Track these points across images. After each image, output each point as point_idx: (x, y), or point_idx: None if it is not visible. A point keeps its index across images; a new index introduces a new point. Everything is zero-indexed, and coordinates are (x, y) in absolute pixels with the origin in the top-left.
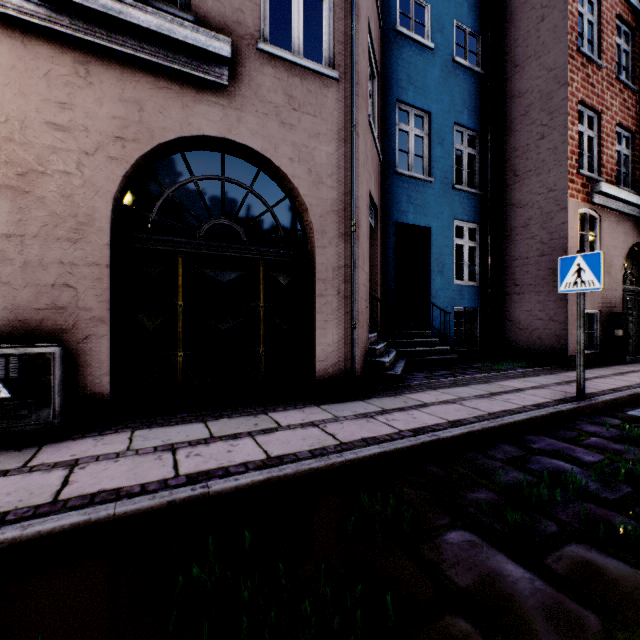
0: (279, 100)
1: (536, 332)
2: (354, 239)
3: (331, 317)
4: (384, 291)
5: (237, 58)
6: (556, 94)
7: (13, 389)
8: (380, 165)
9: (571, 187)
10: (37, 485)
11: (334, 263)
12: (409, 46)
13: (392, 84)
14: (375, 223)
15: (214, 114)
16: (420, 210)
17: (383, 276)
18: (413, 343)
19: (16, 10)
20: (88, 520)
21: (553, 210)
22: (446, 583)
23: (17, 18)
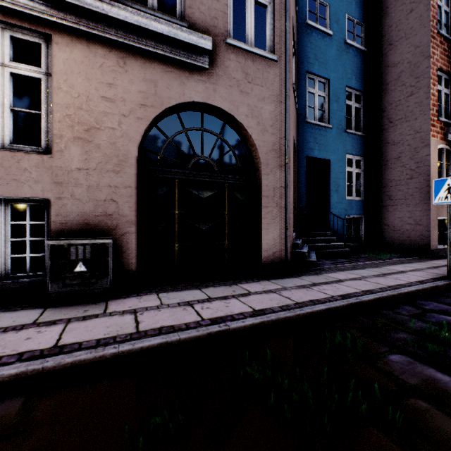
0: (239, 76)
1: (406, 233)
2: (287, 168)
3: (272, 221)
4: (298, 204)
5: (213, 50)
6: (421, 64)
7: (88, 265)
8: (296, 117)
9: (432, 130)
10: (121, 323)
11: (274, 185)
12: (315, 34)
13: (303, 61)
14: (293, 157)
15: (199, 87)
16: (322, 148)
17: (297, 194)
18: (318, 240)
19: (85, 26)
20: (166, 342)
21: (419, 146)
22: (402, 382)
23: (85, 31)
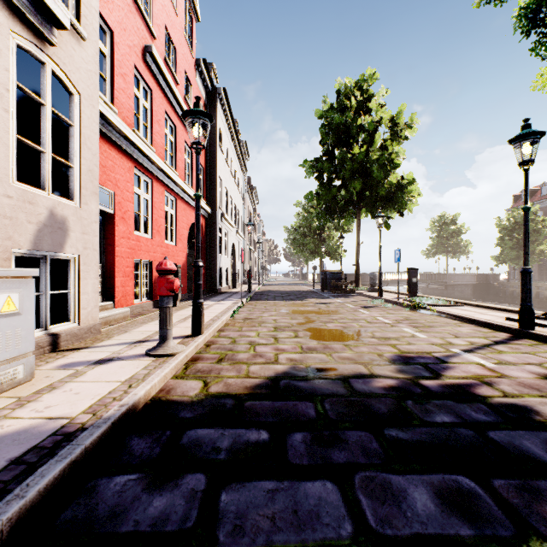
0: None
1: None
2: None
3: None
4: None
5: None
6: None
7: None
8: None
9: None
10: None
11: None
12: None
13: None
14: None
15: None
16: None
17: None
18: None
19: None
20: None
21: None
22: None
23: None
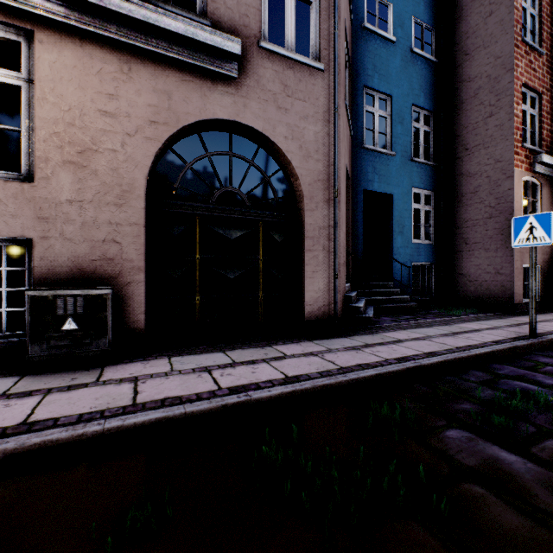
0: (276, 88)
1: (484, 284)
2: (336, 203)
3: (317, 268)
4: (354, 248)
5: (243, 55)
6: (502, 78)
7: (79, 322)
8: (351, 141)
9: (516, 158)
10: (115, 393)
11: (320, 223)
12: (374, 40)
13: (360, 72)
14: (347, 191)
15: (225, 101)
16: (384, 179)
17: (353, 236)
18: (378, 293)
19: (77, 21)
20: (167, 416)
21: (500, 178)
22: (456, 463)
23: (78, 27)
